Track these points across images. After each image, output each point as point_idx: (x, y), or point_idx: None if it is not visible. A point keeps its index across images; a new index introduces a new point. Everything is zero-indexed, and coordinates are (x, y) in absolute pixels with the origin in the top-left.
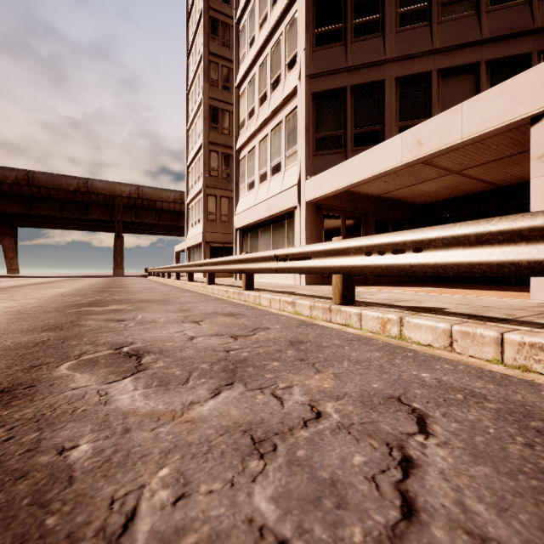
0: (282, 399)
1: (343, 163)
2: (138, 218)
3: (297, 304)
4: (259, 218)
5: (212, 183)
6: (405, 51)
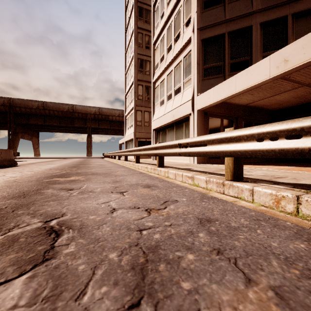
0: None
1: (224, 82)
2: (100, 126)
3: (195, 178)
4: (167, 122)
5: (139, 103)
6: (267, 4)
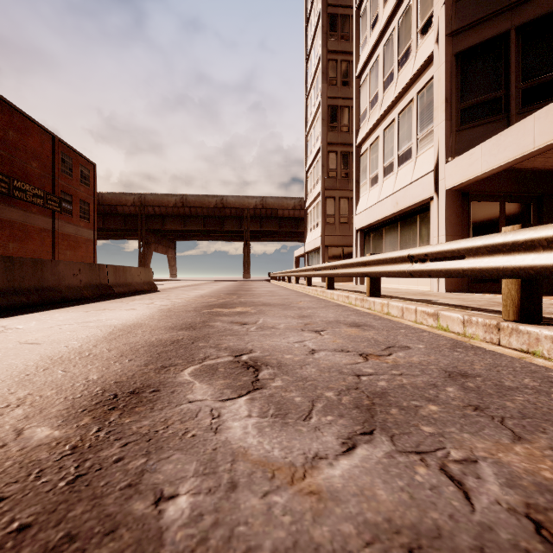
0: (464, 485)
1: (506, 131)
2: (263, 227)
3: (441, 317)
4: (384, 216)
5: (331, 184)
6: None
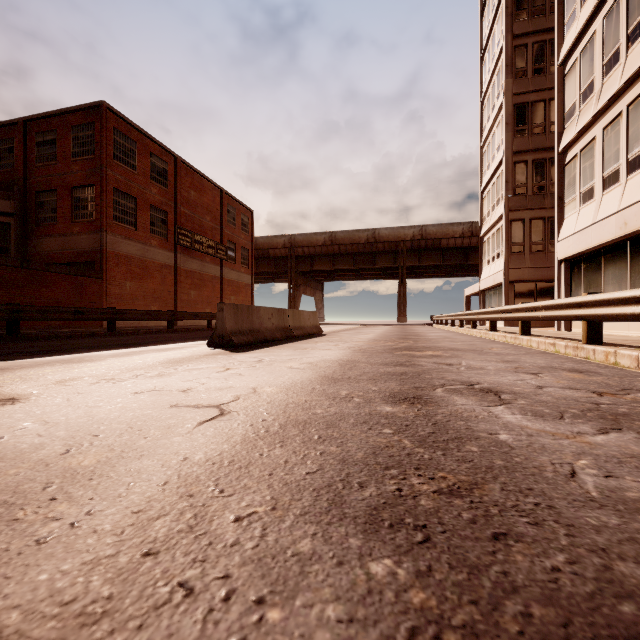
0: None
1: None
2: (421, 261)
3: None
4: (603, 241)
5: (518, 204)
6: None
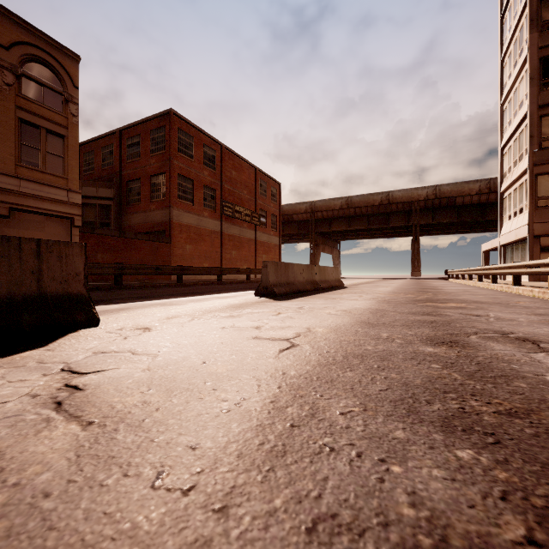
0: None
1: None
2: (435, 219)
3: None
4: None
5: (544, 157)
6: None
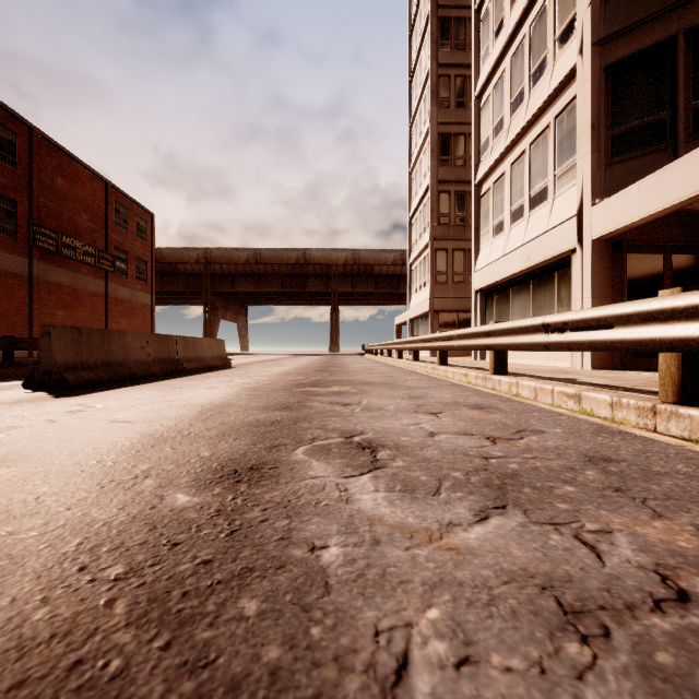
0: (597, 549)
1: (671, 165)
2: (355, 288)
3: (584, 399)
4: (511, 273)
5: (442, 233)
6: None
